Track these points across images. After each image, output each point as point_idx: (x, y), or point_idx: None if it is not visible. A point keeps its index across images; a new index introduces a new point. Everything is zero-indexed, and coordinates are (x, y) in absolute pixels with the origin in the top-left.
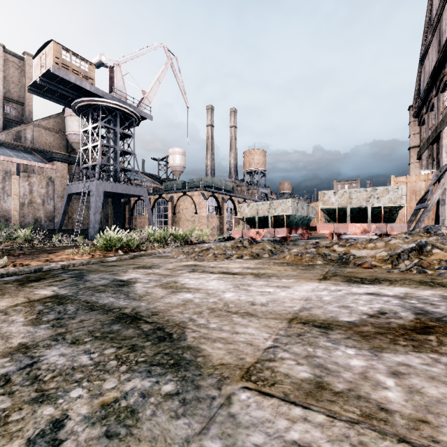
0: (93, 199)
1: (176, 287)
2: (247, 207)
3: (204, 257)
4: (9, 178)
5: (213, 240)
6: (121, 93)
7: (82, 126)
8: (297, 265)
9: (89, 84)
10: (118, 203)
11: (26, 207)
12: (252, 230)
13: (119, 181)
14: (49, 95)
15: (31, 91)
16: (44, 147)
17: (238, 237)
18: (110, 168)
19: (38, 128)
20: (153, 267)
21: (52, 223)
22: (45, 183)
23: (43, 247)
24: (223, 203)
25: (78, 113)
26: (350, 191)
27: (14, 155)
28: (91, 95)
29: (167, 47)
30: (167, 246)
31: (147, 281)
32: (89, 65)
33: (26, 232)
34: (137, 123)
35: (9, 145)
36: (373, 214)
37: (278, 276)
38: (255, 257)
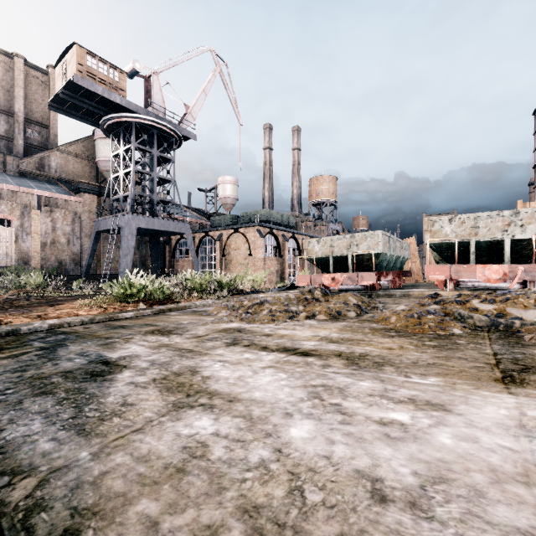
0: (125, 237)
1: (189, 388)
2: (317, 244)
3: (255, 315)
4: (28, 213)
5: (271, 289)
6: (158, 108)
7: (113, 149)
8: (418, 337)
9: (119, 96)
10: (156, 243)
11: (48, 247)
12: (325, 275)
13: (156, 215)
14: (73, 112)
15: (53, 108)
16: (71, 176)
17: (305, 284)
18: (145, 200)
19: (64, 155)
20: (174, 332)
21: (78, 266)
22: (70, 219)
23: (56, 297)
24: (284, 242)
25: (108, 134)
26: (475, 216)
27: (35, 186)
28: (123, 110)
29: (216, 51)
30: (209, 297)
31: (144, 366)
32: (120, 73)
33: (37, 278)
34: (178, 145)
35: (31, 175)
36: (512, 250)
37: (395, 364)
38: (335, 316)
